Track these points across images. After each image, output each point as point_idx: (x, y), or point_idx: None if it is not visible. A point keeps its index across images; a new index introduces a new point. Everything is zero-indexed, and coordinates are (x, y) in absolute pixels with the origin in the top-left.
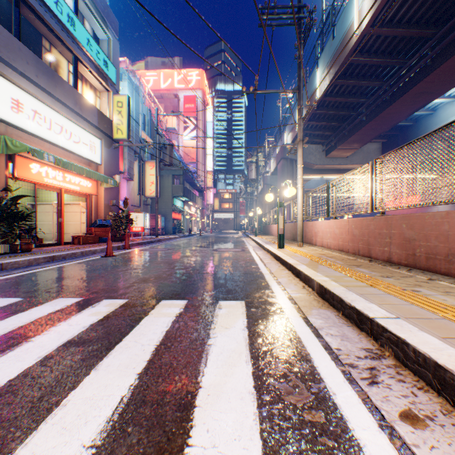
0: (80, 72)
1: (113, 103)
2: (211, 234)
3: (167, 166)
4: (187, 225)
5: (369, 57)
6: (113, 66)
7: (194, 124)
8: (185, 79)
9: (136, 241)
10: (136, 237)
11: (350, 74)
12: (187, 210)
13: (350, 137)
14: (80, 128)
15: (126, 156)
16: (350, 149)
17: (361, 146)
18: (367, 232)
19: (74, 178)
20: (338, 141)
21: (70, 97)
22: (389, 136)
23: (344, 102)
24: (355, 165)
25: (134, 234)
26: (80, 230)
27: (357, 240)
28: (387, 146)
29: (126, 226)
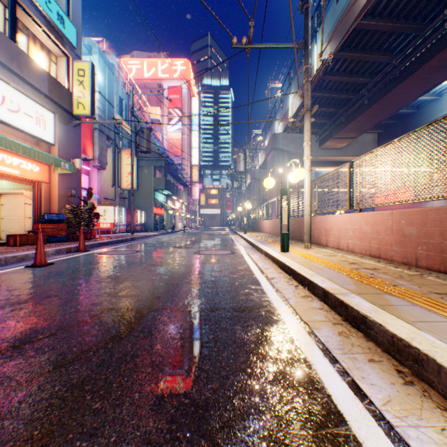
0: (24, 23)
1: (72, 71)
2: (196, 231)
3: (144, 153)
4: (171, 221)
5: (381, 22)
6: (72, 25)
7: (179, 115)
8: (170, 68)
9: (101, 240)
10: (108, 234)
11: (355, 45)
12: (170, 204)
13: (348, 124)
14: (20, 93)
15: (96, 140)
16: (346, 139)
17: (358, 135)
18: (439, 230)
19: (10, 159)
20: (334, 129)
21: (1, 47)
22: (386, 126)
23: (345, 81)
24: (349, 157)
25: (106, 231)
26: (26, 227)
27: (413, 243)
28: (384, 136)
29: (89, 222)
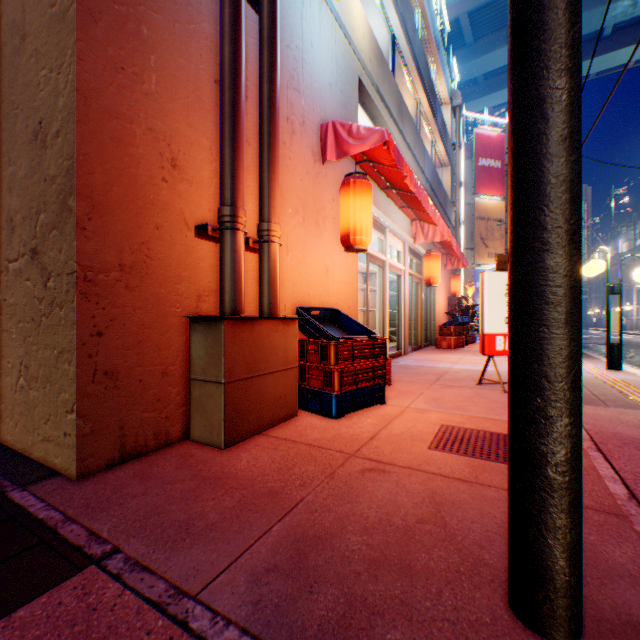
0: None
1: None
2: None
3: None
4: None
5: None
6: None
7: None
8: None
9: None
10: None
11: None
12: None
13: None
14: None
15: None
16: None
17: None
18: None
19: None
20: None
21: None
22: None
23: None
24: None
25: None
26: None
27: None
28: None
29: None
